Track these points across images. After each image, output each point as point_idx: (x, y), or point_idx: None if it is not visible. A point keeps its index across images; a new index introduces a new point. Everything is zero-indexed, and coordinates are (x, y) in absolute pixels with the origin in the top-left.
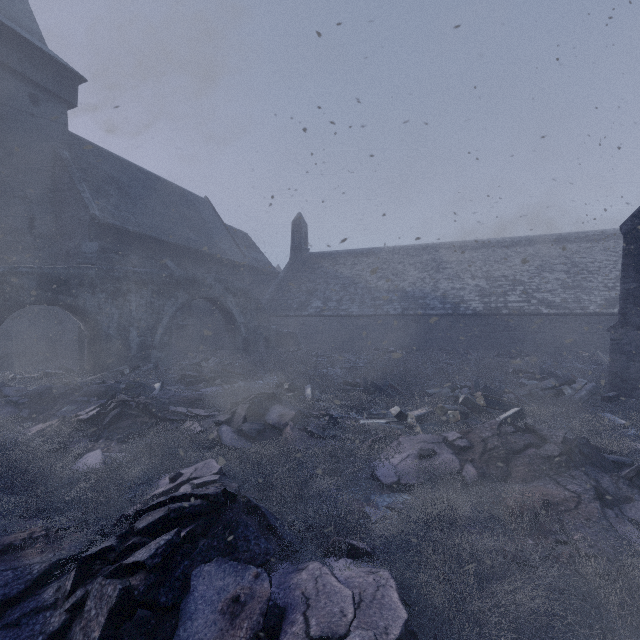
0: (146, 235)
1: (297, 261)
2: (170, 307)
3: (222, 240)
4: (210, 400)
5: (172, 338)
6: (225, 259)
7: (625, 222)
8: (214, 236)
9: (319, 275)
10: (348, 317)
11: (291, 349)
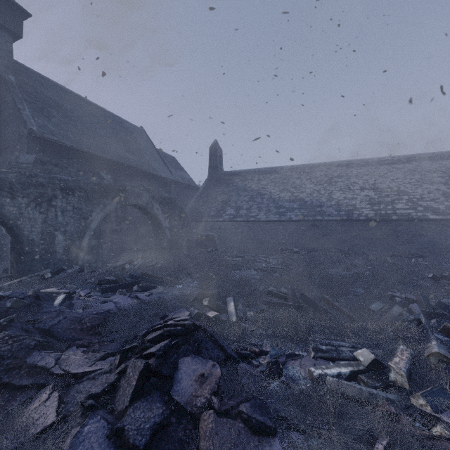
0: (83, 150)
1: (214, 178)
2: (98, 213)
3: (153, 160)
4: (111, 324)
5: (107, 240)
6: (155, 175)
7: None
8: (146, 156)
9: (231, 188)
10: (256, 222)
11: (209, 249)
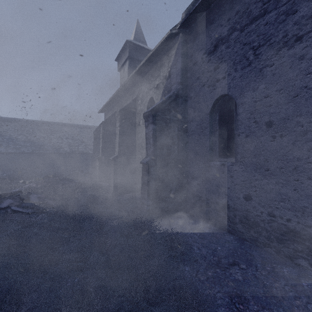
0: None
1: None
2: None
3: None
4: None
5: None
6: None
7: (94, 131)
8: None
9: None
10: None
11: None
